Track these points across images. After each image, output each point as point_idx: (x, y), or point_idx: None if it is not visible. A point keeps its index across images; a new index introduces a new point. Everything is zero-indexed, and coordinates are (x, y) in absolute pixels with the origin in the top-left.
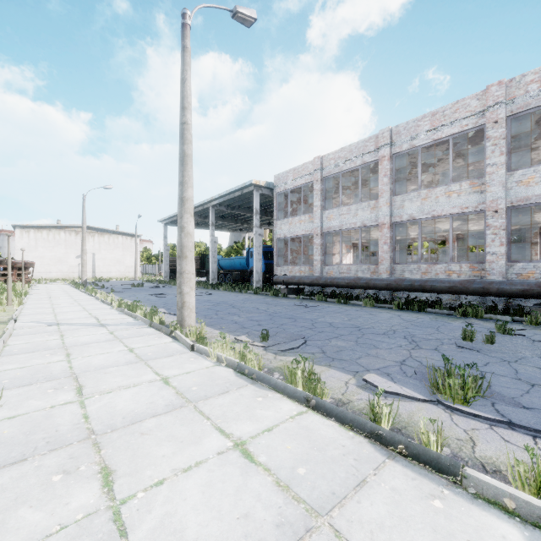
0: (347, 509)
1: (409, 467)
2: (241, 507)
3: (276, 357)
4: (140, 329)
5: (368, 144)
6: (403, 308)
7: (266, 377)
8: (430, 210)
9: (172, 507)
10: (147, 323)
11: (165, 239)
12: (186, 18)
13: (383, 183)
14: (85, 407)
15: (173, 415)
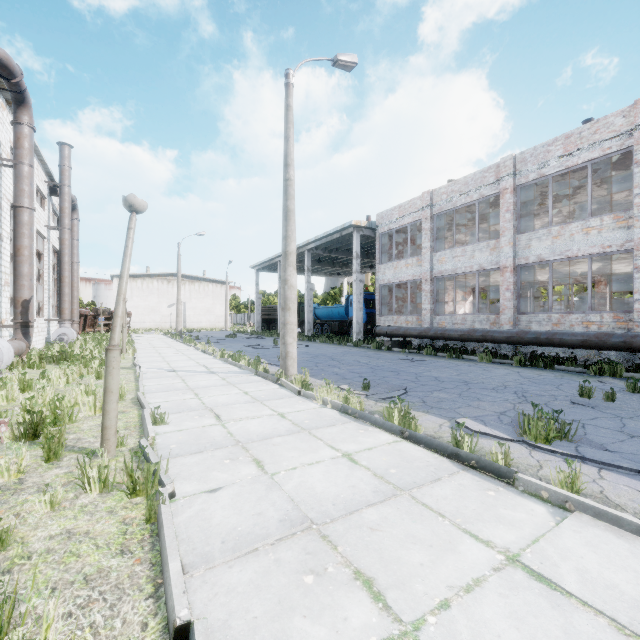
0: (423, 489)
1: (478, 475)
2: (350, 483)
3: (377, 404)
4: (248, 377)
5: (487, 175)
6: (526, 364)
7: (367, 415)
8: (563, 250)
9: (304, 479)
10: (253, 372)
11: (257, 286)
12: (289, 77)
13: (505, 219)
14: (227, 428)
15: (294, 436)
